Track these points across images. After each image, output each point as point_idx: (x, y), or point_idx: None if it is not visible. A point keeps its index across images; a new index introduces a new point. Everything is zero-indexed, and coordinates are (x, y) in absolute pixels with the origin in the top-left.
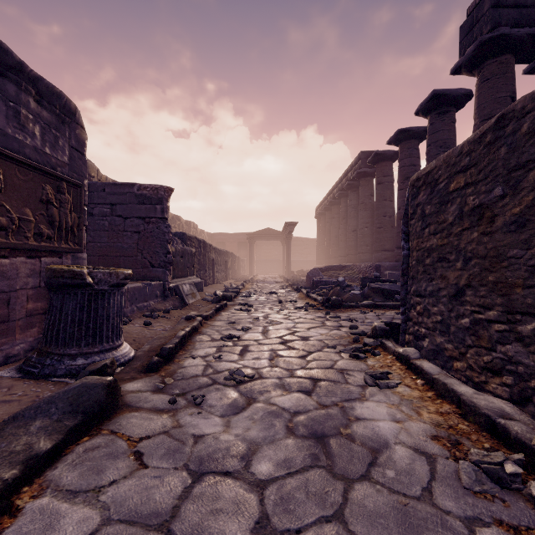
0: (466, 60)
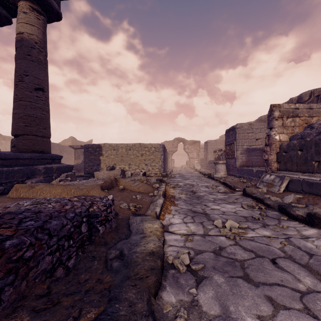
0: (51, 4)
